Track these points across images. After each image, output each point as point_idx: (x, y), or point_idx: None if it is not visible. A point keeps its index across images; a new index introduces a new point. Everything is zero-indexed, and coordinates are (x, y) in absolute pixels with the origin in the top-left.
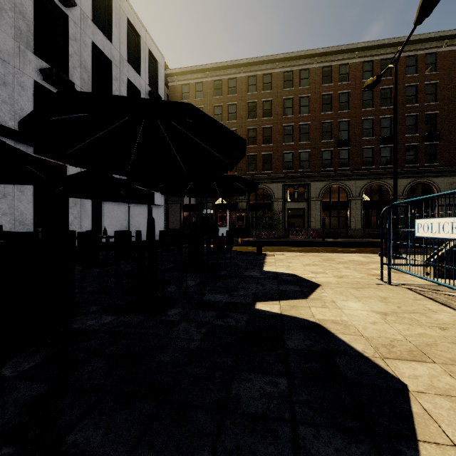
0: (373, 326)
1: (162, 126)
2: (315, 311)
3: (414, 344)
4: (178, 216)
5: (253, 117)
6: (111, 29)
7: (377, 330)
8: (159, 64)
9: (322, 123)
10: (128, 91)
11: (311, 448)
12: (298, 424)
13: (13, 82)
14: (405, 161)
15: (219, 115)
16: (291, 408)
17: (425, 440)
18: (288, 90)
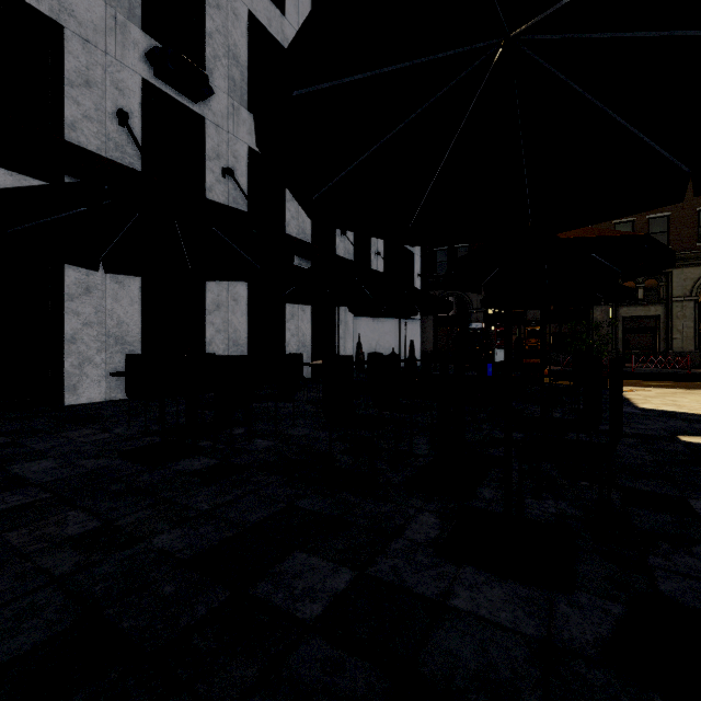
0: None
1: None
2: None
3: None
4: (430, 334)
5: None
6: None
7: None
8: None
9: None
10: None
11: None
12: None
13: None
14: None
15: None
16: None
17: None
18: None
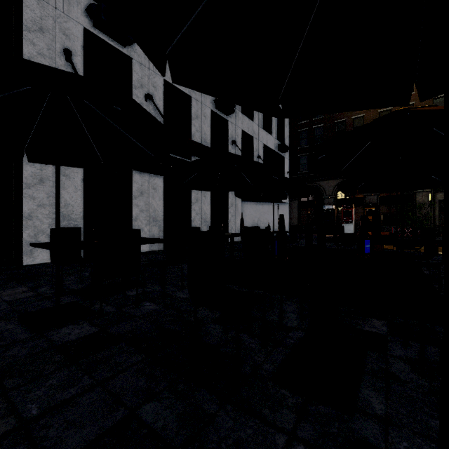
0: None
1: None
2: None
3: None
4: (295, 213)
5: None
6: None
7: None
8: None
9: None
10: None
11: None
12: None
13: (201, 114)
14: None
15: None
16: None
17: None
18: None
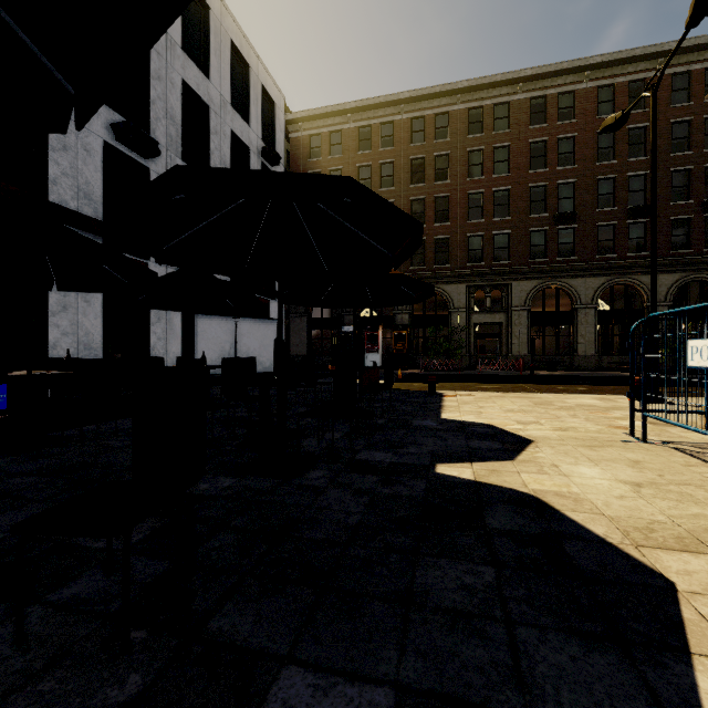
0: (620, 502)
1: (296, 205)
2: (528, 479)
3: (685, 528)
4: (304, 337)
5: (419, 181)
6: (208, 59)
7: (627, 508)
8: (277, 106)
9: (530, 188)
10: (232, 150)
11: (535, 654)
12: (514, 624)
13: (76, 145)
14: (669, 245)
15: (367, 180)
16: (503, 605)
17: (701, 654)
18: (476, 137)
